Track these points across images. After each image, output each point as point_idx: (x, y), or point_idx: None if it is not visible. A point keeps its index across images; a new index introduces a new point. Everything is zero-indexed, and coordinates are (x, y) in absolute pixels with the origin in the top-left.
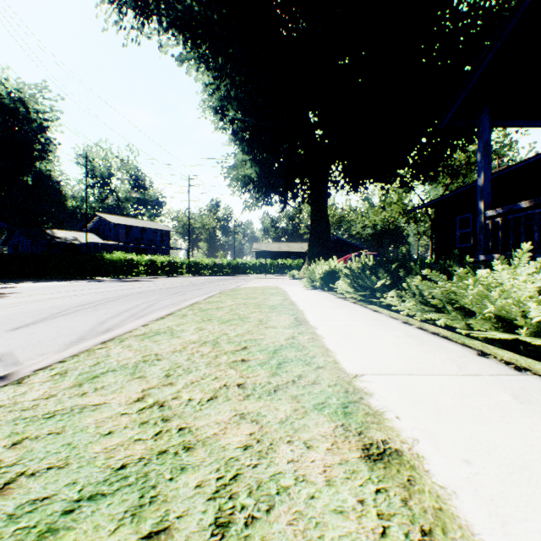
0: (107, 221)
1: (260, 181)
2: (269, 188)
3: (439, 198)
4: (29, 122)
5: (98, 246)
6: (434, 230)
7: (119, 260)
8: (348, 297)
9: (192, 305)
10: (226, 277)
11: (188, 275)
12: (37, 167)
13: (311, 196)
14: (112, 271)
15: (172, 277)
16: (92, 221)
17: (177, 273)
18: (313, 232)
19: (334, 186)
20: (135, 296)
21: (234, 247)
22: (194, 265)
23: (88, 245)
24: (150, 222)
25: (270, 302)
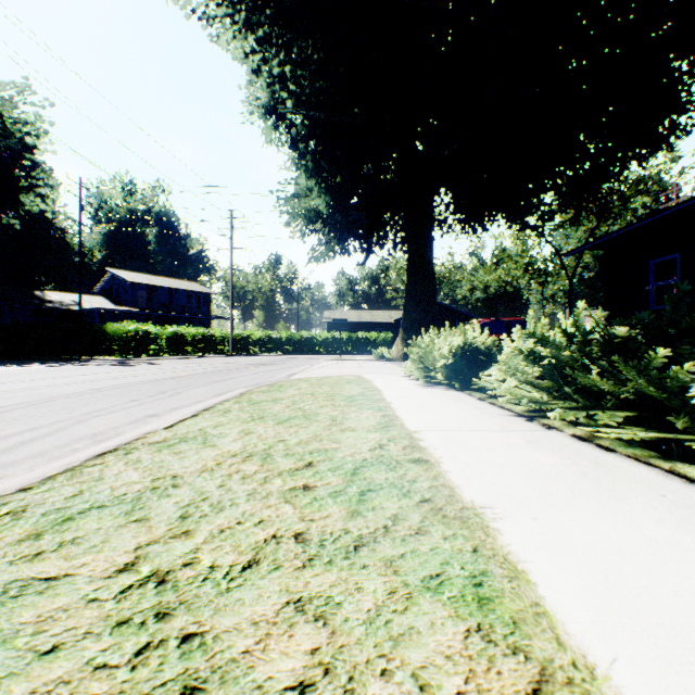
0: (122, 280)
1: (332, 216)
2: (345, 228)
3: (624, 229)
4: (3, 136)
5: (108, 314)
6: (604, 284)
7: (126, 333)
8: (541, 415)
9: (85, 464)
10: (284, 357)
11: (231, 355)
12: (20, 203)
13: (408, 237)
14: (116, 349)
15: (205, 357)
16: (102, 279)
17: (216, 351)
18: (410, 290)
19: (440, 224)
20: (63, 401)
21: (298, 316)
22: (241, 340)
23: (93, 312)
24: (182, 282)
25: (348, 439)
